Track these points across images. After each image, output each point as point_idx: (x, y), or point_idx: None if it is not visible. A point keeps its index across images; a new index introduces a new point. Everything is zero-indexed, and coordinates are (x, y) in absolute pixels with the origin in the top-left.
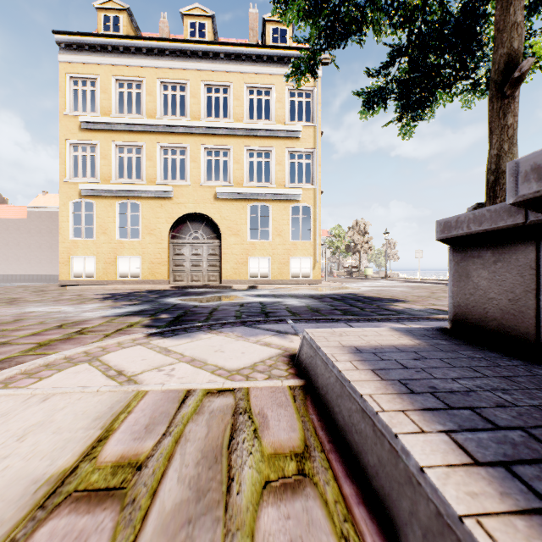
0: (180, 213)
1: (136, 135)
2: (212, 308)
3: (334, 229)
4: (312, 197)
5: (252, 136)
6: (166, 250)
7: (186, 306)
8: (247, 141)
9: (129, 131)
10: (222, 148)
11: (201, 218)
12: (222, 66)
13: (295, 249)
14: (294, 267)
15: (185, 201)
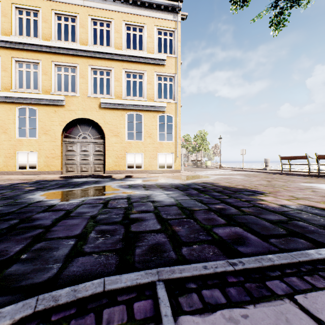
0: (71, 118)
1: (33, 54)
2: (64, 212)
3: (184, 137)
4: (174, 109)
5: (129, 61)
6: (59, 147)
7: (39, 207)
8: (125, 64)
9: (27, 50)
10: (105, 69)
11: (89, 123)
12: (105, 5)
13: (162, 147)
14: (160, 160)
15: (75, 108)
